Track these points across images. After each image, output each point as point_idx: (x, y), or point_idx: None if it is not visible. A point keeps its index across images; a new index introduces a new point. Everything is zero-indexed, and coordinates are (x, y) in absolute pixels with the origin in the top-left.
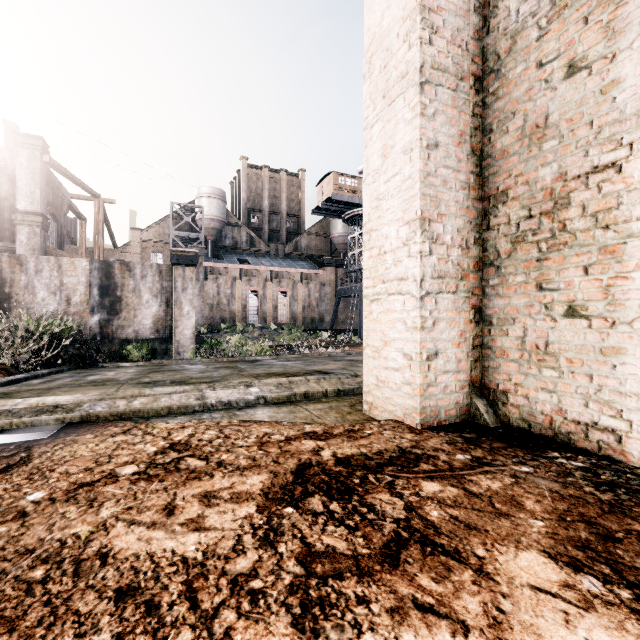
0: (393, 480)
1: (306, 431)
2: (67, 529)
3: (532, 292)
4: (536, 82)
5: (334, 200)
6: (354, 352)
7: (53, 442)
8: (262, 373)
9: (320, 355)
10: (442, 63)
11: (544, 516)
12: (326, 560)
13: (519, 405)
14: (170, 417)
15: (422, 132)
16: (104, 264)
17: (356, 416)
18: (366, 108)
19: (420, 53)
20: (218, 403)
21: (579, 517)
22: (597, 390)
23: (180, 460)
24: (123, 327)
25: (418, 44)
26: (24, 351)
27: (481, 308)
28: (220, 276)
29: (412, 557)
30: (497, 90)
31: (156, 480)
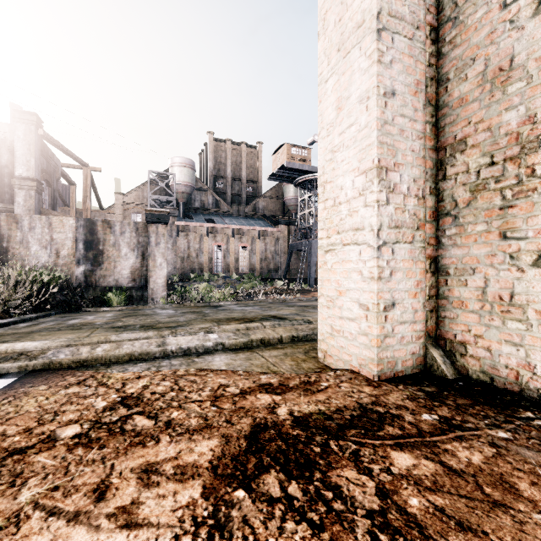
0: (358, 449)
1: (262, 383)
2: None
3: (494, 241)
4: (499, 24)
5: (287, 168)
6: (305, 298)
7: (4, 394)
8: (223, 318)
9: (275, 301)
10: (399, 11)
11: None
12: None
13: (479, 357)
14: (131, 364)
15: (379, 79)
16: (88, 222)
17: (311, 364)
18: (320, 64)
19: None
20: (178, 350)
21: None
22: None
23: (127, 418)
24: (105, 276)
25: None
26: (16, 297)
27: (436, 258)
28: (190, 233)
29: None
30: (454, 38)
31: (96, 446)
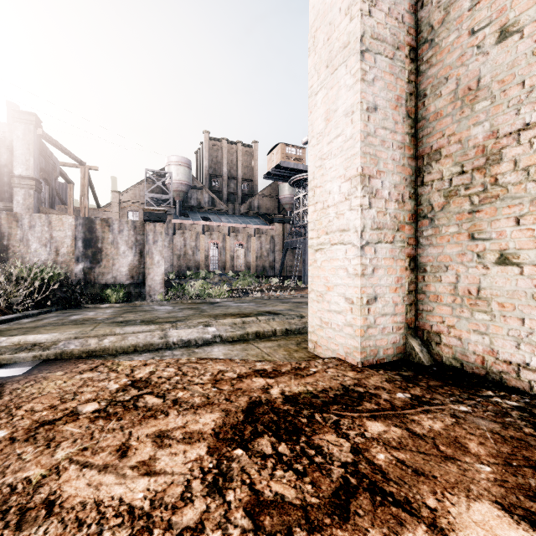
0: (339, 419)
1: (257, 369)
2: (20, 472)
3: (464, 242)
4: (468, 48)
5: (282, 167)
6: (299, 295)
7: (25, 379)
8: (220, 313)
9: (270, 298)
10: (381, 33)
11: (490, 460)
12: (274, 511)
13: (452, 345)
14: (136, 354)
15: (363, 96)
16: (87, 220)
17: (302, 354)
18: (311, 78)
19: (361, 24)
20: (179, 341)
21: (525, 462)
22: (529, 333)
23: (139, 397)
24: (103, 274)
25: (359, 15)
26: (18, 294)
27: (415, 257)
28: (186, 231)
29: (362, 508)
30: (431, 58)
31: (114, 418)
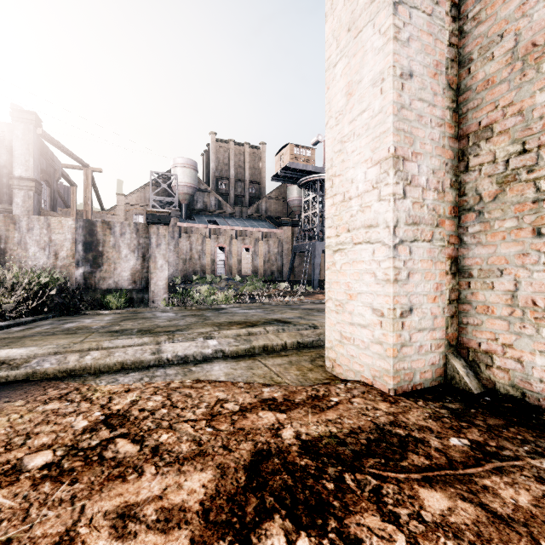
0: (379, 485)
1: (264, 397)
2: None
3: (527, 239)
4: None
5: (290, 168)
6: (309, 301)
7: None
8: (224, 322)
9: (278, 303)
10: None
11: None
12: None
13: (508, 369)
14: (122, 374)
15: (395, 58)
16: (88, 223)
17: (318, 374)
18: (328, 48)
19: None
20: (174, 357)
21: None
22: None
23: (109, 443)
24: (104, 278)
25: None
26: (12, 300)
27: (457, 258)
28: (192, 234)
29: None
30: (478, 13)
31: (67, 480)
